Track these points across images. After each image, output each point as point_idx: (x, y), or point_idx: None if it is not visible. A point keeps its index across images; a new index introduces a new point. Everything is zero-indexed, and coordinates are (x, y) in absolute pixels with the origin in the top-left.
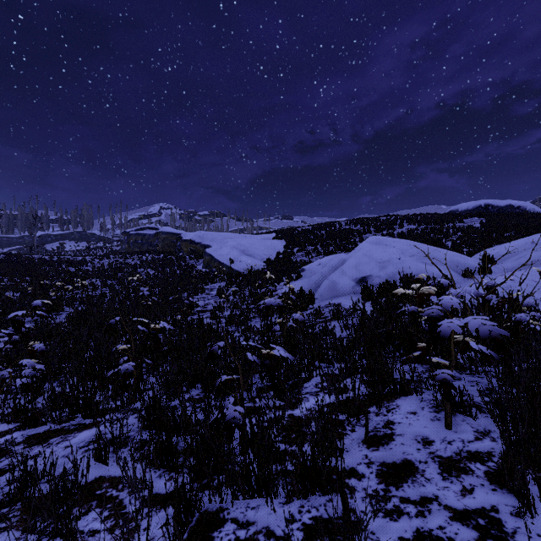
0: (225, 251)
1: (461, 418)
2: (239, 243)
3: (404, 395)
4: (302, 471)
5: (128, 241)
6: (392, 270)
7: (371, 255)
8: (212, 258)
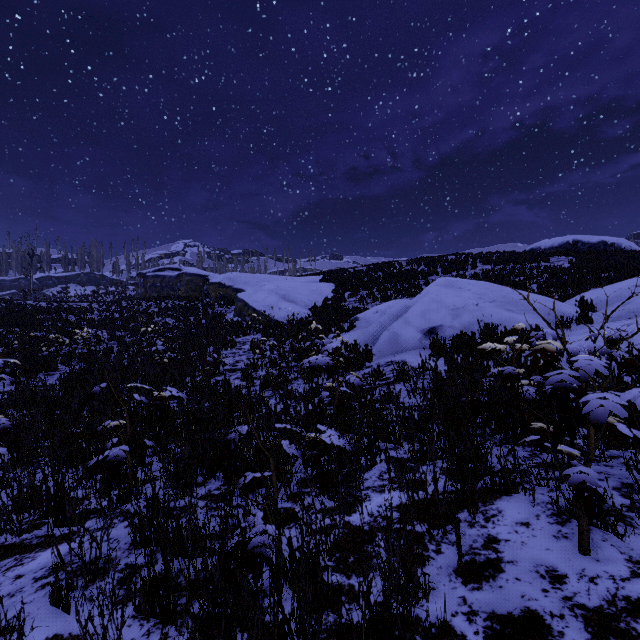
0: (261, 296)
1: (601, 536)
2: (278, 287)
3: (506, 493)
4: (369, 637)
5: (144, 284)
6: (468, 319)
7: (441, 301)
8: (245, 304)
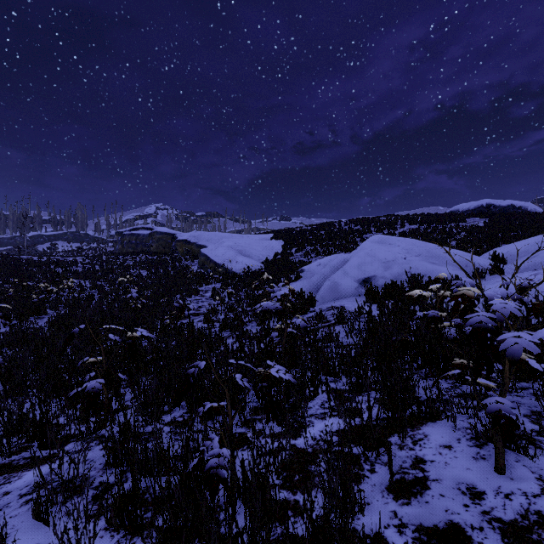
0: (221, 251)
1: (514, 457)
2: (236, 243)
3: (431, 420)
4: None
5: (121, 241)
6: (398, 271)
7: (375, 255)
8: (207, 258)
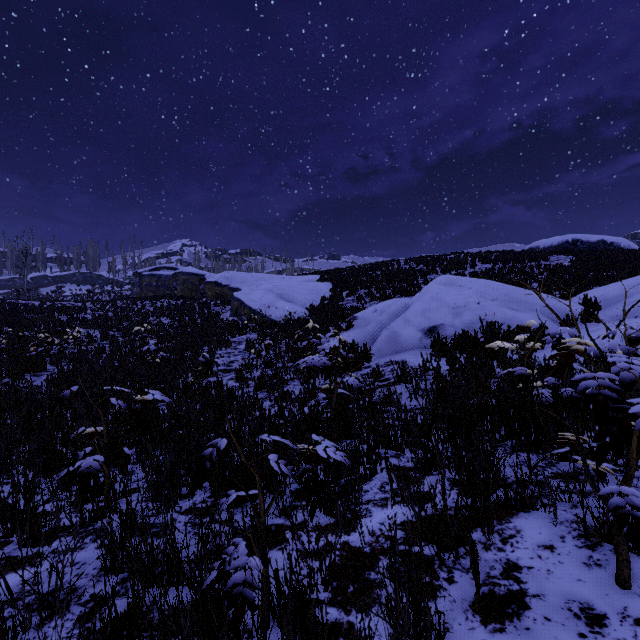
0: (257, 295)
1: None
2: (275, 286)
3: (523, 509)
4: None
5: (140, 283)
6: (470, 318)
7: (442, 299)
8: (242, 303)
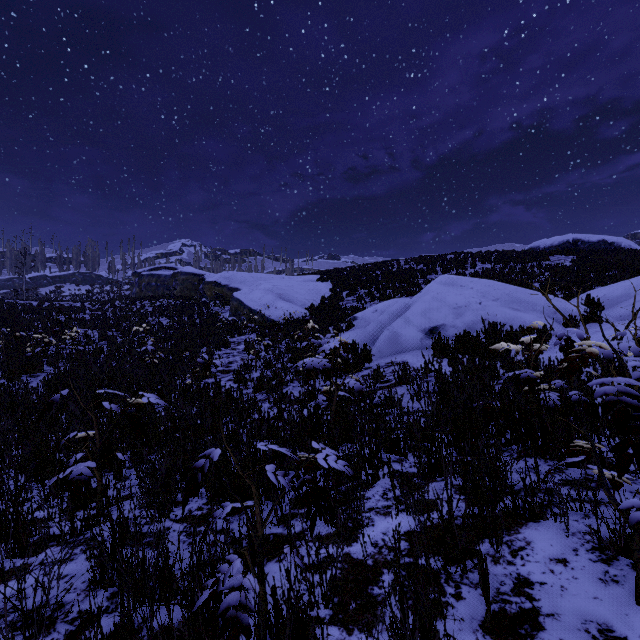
0: (257, 295)
1: None
2: (275, 286)
3: (533, 519)
4: None
5: (139, 283)
6: (471, 318)
7: (443, 299)
8: (241, 303)
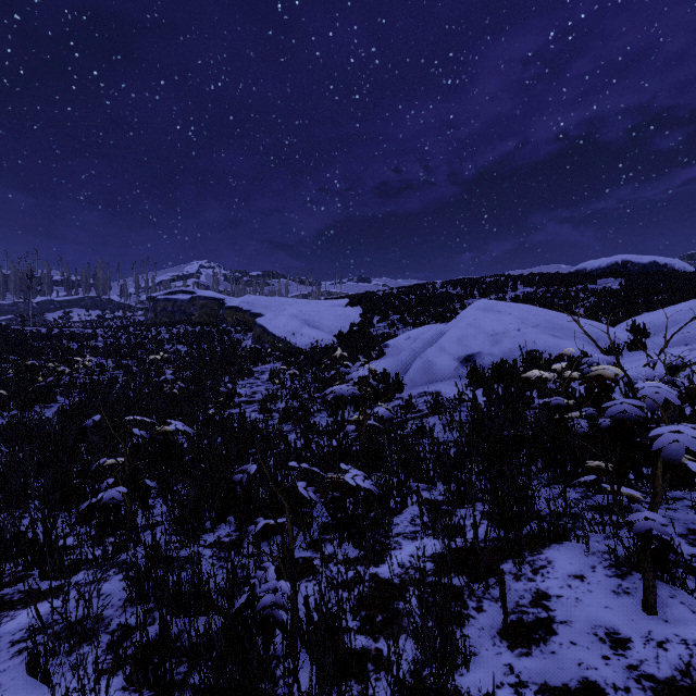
0: (281, 321)
1: (668, 592)
2: (301, 311)
3: (556, 541)
4: None
5: (154, 309)
6: (509, 346)
7: (479, 325)
8: (264, 330)
